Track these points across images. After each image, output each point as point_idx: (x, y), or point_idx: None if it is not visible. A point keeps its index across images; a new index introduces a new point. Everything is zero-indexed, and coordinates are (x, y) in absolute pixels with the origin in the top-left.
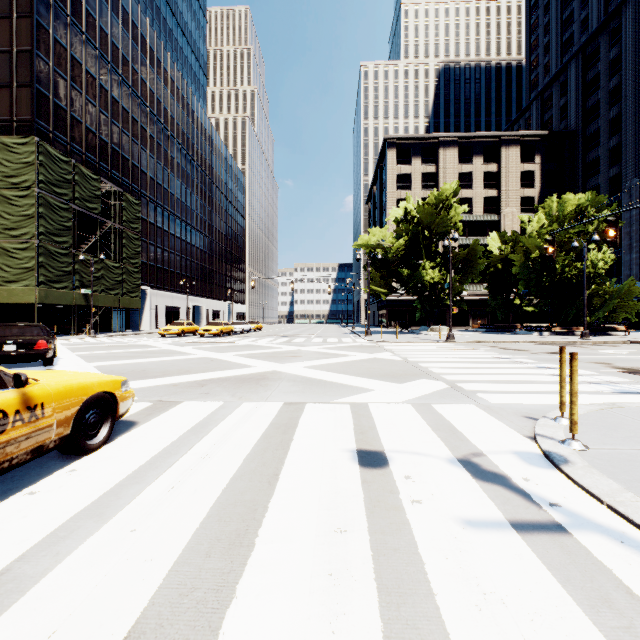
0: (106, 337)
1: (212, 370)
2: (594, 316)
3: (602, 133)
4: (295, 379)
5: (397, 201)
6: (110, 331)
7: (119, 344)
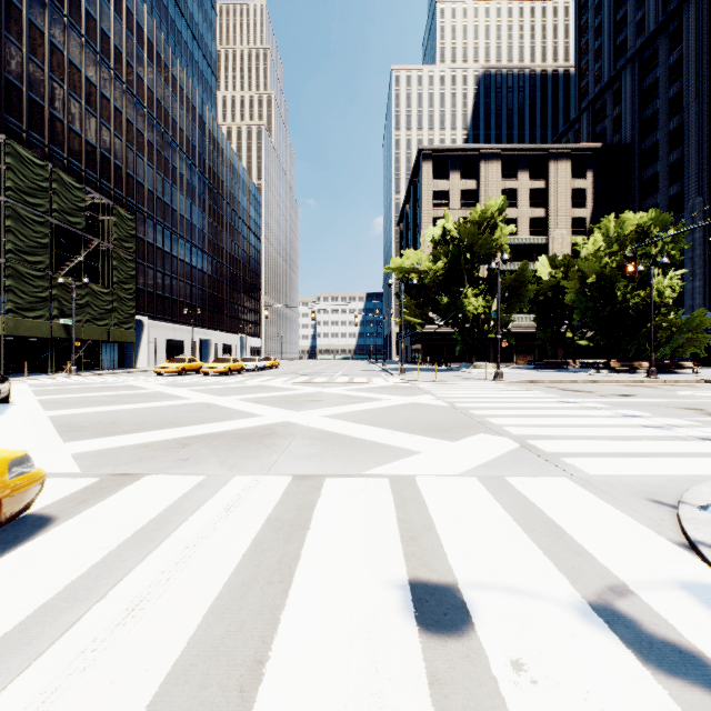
0: (91, 376)
1: (205, 421)
2: (659, 351)
3: (661, 147)
4: (312, 435)
5: (433, 221)
6: (99, 369)
7: (101, 385)
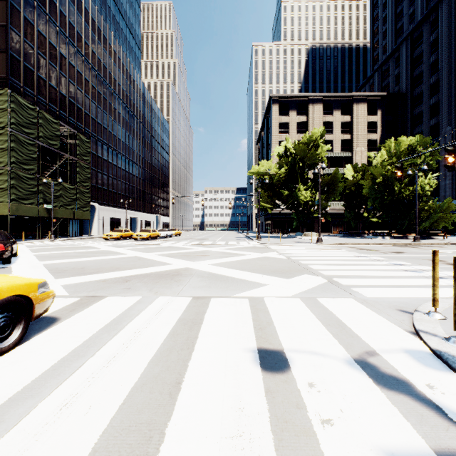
0: (63, 240)
1: (137, 267)
2: (422, 225)
3: (425, 94)
4: (203, 275)
5: (279, 142)
6: (68, 236)
7: (71, 246)
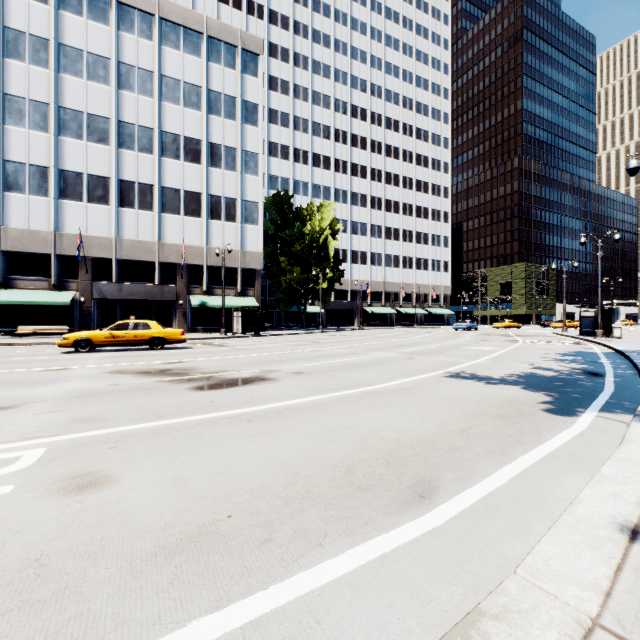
0: None
1: None
2: None
3: None
4: None
5: None
6: None
7: None
